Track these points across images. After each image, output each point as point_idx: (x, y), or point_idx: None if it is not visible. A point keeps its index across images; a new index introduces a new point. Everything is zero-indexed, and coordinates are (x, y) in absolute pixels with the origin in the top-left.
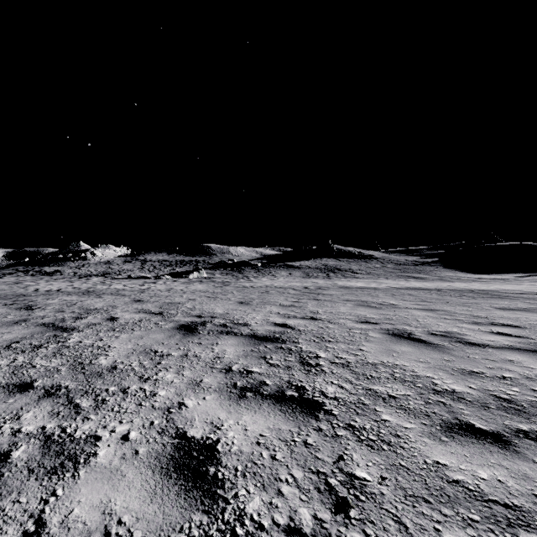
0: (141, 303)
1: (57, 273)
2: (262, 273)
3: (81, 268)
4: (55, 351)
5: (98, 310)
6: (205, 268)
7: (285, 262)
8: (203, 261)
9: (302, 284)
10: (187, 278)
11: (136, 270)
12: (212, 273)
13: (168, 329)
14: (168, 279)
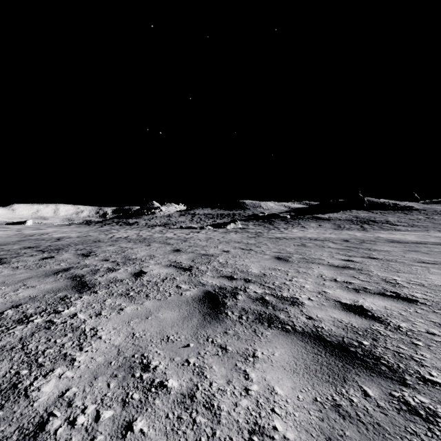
0: (177, 253)
1: (135, 223)
2: (291, 225)
3: (151, 220)
4: (27, 334)
5: (135, 261)
6: (240, 219)
7: (313, 214)
8: (238, 214)
9: (338, 236)
10: (225, 228)
11: (187, 222)
12: (246, 224)
13: (187, 299)
14: (209, 229)
